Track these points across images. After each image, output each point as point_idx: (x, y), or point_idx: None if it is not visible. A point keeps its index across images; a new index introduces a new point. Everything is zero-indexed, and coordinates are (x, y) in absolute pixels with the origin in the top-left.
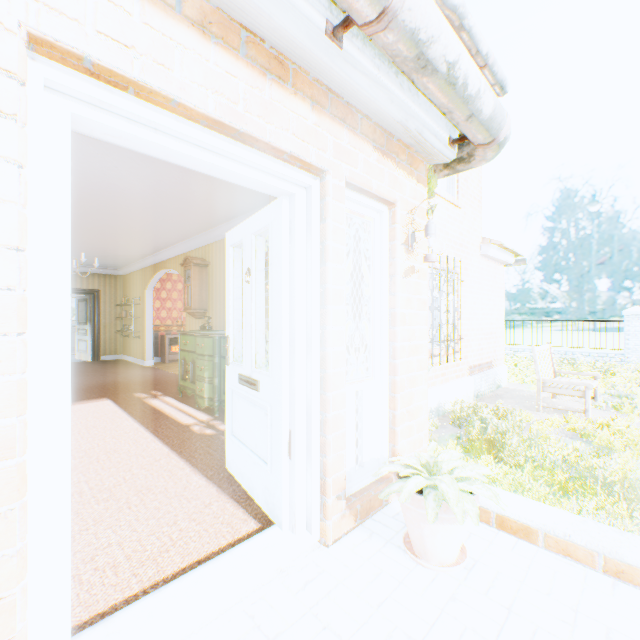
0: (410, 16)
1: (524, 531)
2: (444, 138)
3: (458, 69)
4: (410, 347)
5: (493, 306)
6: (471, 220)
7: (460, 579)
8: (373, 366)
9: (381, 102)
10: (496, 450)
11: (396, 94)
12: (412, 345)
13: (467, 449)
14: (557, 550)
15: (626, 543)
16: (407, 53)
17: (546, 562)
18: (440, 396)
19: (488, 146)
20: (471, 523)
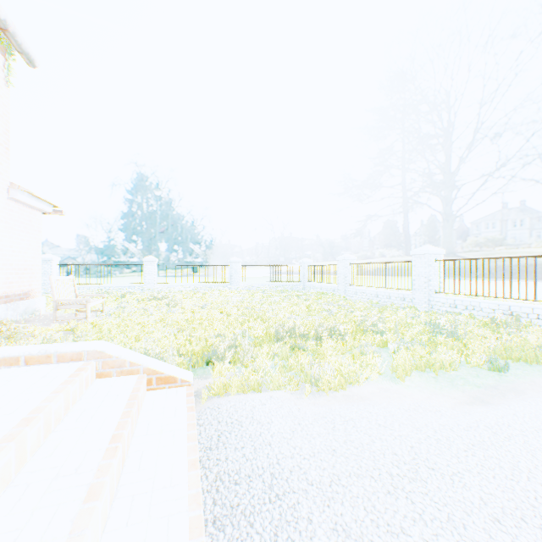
0: None
1: None
2: None
3: None
4: None
5: (29, 246)
6: None
7: None
8: None
9: None
10: None
11: None
12: None
13: None
14: None
15: None
16: None
17: None
18: None
19: None
20: None
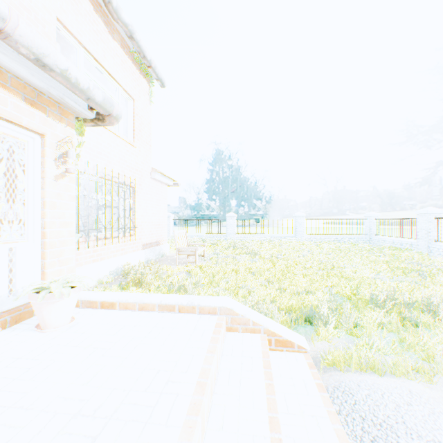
0: (23, 39)
1: (112, 305)
2: (84, 105)
3: (70, 74)
4: (61, 222)
5: (161, 209)
6: (145, 156)
7: (64, 331)
8: (28, 233)
9: (24, 73)
10: (140, 285)
11: (37, 72)
12: (63, 221)
13: (126, 288)
14: (124, 308)
15: (149, 296)
16: (28, 56)
17: (116, 314)
18: (119, 262)
19: (109, 117)
20: (88, 310)
